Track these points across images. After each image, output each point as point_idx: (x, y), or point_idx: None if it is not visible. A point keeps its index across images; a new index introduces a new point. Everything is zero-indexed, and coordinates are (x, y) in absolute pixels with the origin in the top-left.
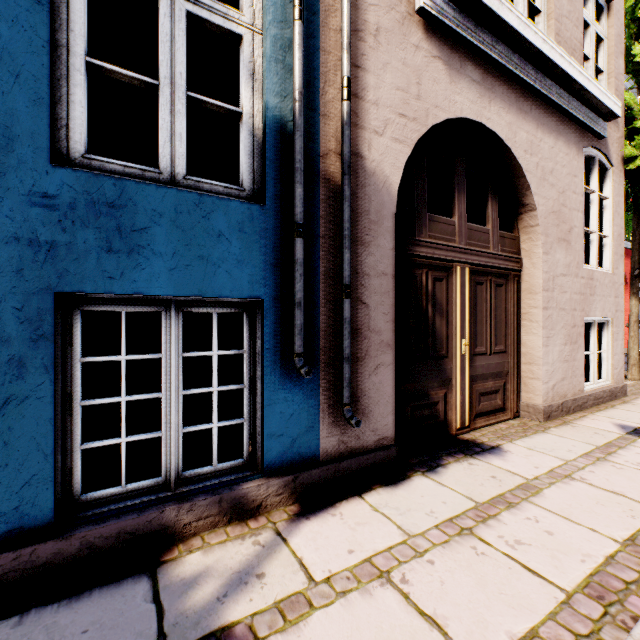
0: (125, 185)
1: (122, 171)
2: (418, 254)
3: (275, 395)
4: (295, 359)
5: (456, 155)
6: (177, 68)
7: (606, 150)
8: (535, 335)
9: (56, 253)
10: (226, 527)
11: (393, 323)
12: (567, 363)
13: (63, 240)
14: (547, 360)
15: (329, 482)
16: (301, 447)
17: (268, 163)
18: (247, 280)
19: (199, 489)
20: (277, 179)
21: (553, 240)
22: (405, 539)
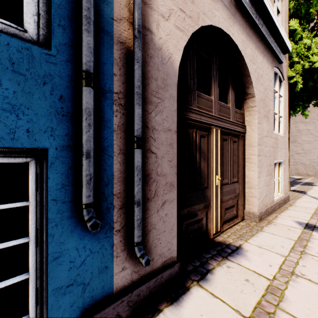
0: None
1: None
2: (191, 118)
3: (63, 246)
4: (83, 210)
5: (213, 56)
6: None
7: (282, 70)
8: (253, 171)
9: None
10: None
11: (175, 168)
12: (267, 186)
13: None
14: (259, 186)
15: (122, 314)
16: (94, 289)
17: (54, 7)
18: (25, 127)
19: None
20: (66, 27)
21: (262, 116)
22: None
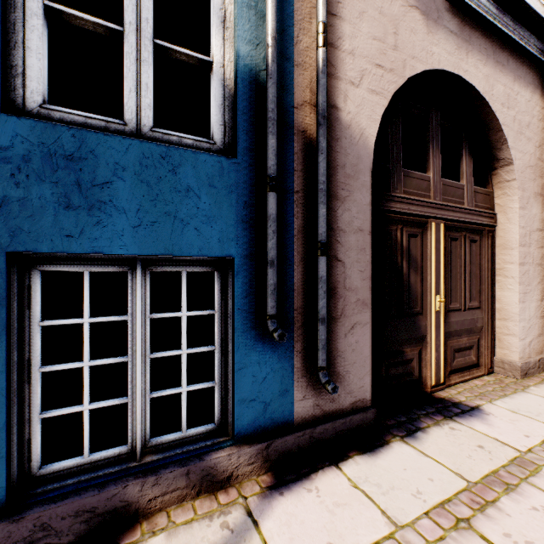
0: (85, 136)
1: (83, 122)
2: (393, 210)
3: (247, 358)
4: (268, 321)
5: (430, 110)
6: (143, 14)
7: None
8: (511, 291)
9: (8, 209)
10: (194, 500)
11: (369, 281)
12: (543, 319)
13: (16, 195)
14: (524, 316)
15: (303, 448)
16: (274, 412)
17: (239, 114)
18: (217, 237)
19: (166, 459)
20: (249, 131)
21: (530, 195)
22: (392, 531)
